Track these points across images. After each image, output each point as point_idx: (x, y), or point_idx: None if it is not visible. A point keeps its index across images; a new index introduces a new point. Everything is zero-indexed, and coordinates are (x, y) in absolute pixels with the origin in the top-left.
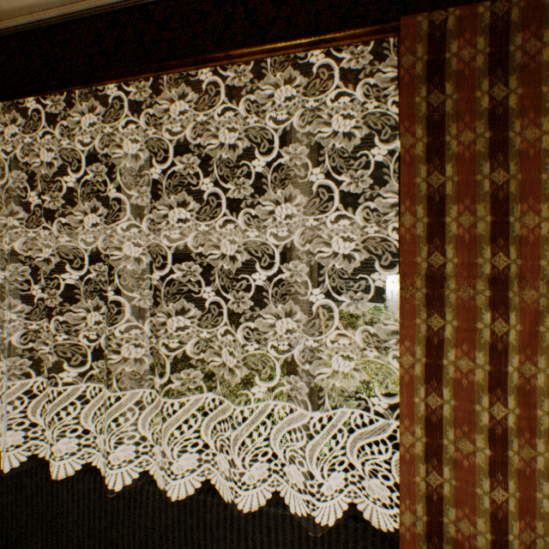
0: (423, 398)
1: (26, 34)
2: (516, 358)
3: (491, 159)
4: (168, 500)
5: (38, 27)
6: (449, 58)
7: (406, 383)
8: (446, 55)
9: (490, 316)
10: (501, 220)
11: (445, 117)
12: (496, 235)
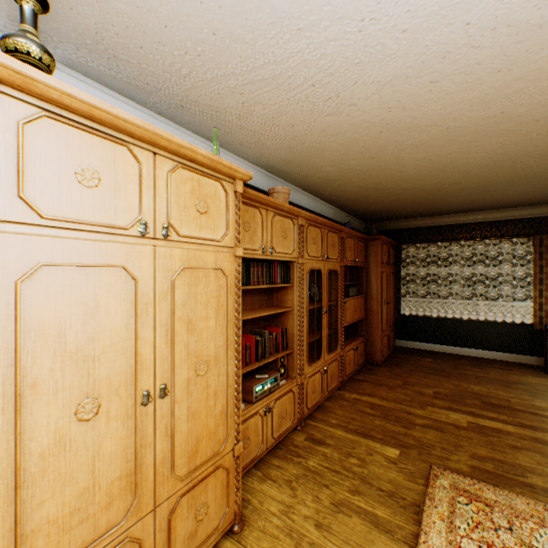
0: (537, 300)
1: (432, 227)
2: None
3: None
4: (473, 324)
5: (436, 226)
6: (542, 243)
7: (533, 297)
8: (542, 242)
9: None
10: None
11: (542, 253)
12: None
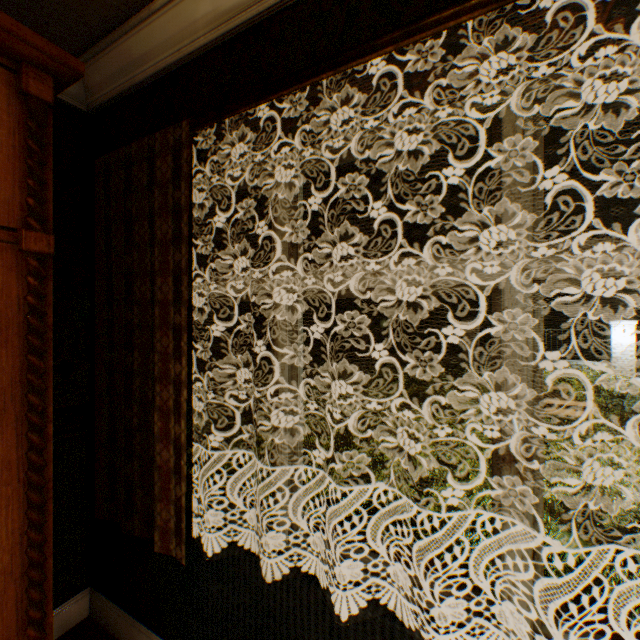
0: None
1: None
2: None
3: None
4: None
5: None
6: None
7: None
8: None
9: None
10: None
11: None
12: None
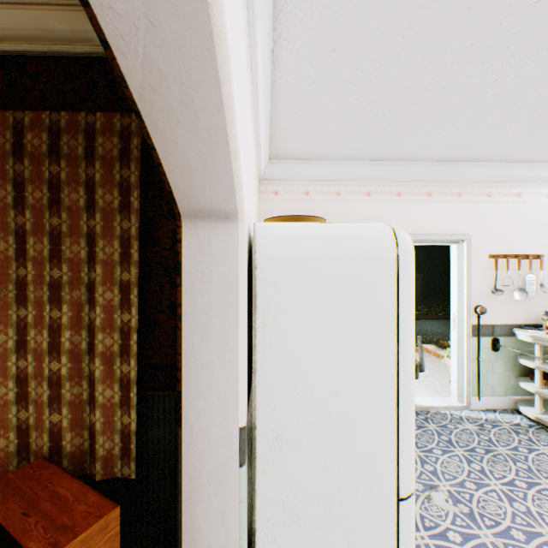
0: (16, 362)
1: None
2: (70, 333)
3: (52, 210)
4: None
5: None
6: (27, 143)
7: (2, 353)
8: (26, 141)
9: (50, 308)
10: (57, 248)
11: (26, 181)
12: (54, 257)
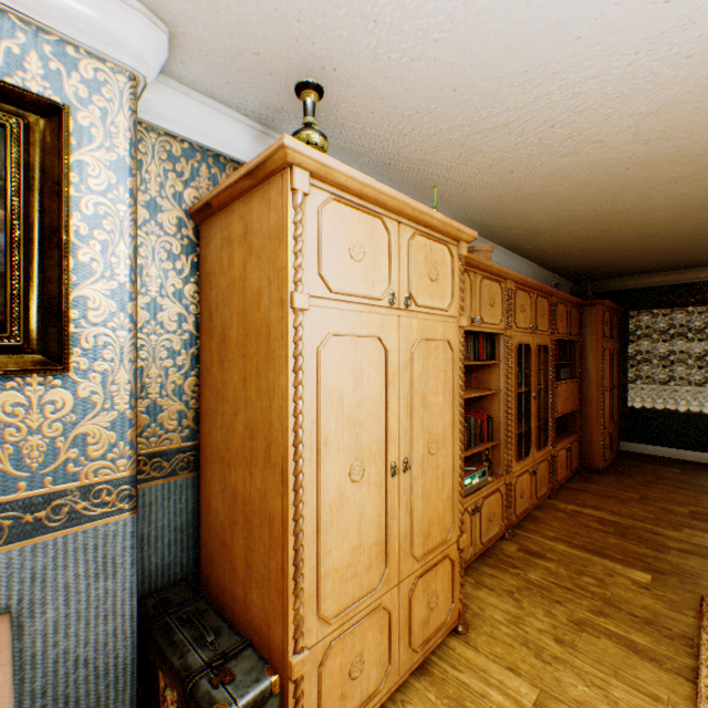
0: None
1: (677, 285)
2: None
3: None
4: None
5: (683, 283)
6: None
7: None
8: None
9: None
10: None
11: None
12: None
